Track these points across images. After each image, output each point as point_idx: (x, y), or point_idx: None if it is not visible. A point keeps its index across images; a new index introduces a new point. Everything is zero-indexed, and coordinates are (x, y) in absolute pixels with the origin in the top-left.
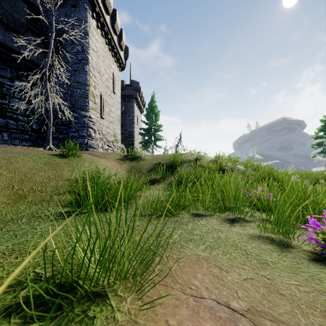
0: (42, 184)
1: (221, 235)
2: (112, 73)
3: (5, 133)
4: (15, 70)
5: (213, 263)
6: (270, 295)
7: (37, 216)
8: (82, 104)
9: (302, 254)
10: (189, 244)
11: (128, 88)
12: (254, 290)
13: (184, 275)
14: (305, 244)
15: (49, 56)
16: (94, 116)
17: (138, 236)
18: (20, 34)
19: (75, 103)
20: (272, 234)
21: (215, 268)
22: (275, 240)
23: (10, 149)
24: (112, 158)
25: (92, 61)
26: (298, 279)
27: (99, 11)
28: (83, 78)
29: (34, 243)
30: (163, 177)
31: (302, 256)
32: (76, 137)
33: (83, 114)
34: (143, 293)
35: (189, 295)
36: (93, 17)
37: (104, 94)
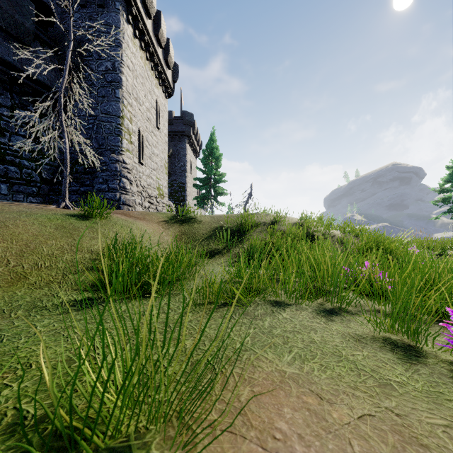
0: (52, 258)
1: (315, 336)
2: (156, 100)
3: (4, 185)
4: (18, 95)
5: (306, 387)
6: (405, 447)
7: (41, 306)
8: (112, 143)
9: (442, 368)
10: (267, 353)
11: (177, 122)
12: (379, 437)
13: (262, 411)
14: (443, 351)
15: (65, 75)
16: (130, 161)
17: (190, 338)
18: (25, 45)
19: (102, 142)
20: (391, 333)
21: (310, 395)
22: (397, 344)
23: (8, 207)
24: (155, 220)
25: (128, 84)
26: (445, 415)
27: (137, 13)
28: (115, 107)
29: (28, 352)
30: (227, 246)
31: (442, 372)
32: (104, 190)
33: (114, 158)
34: (194, 449)
35: (272, 451)
36: (129, 22)
37: (143, 131)
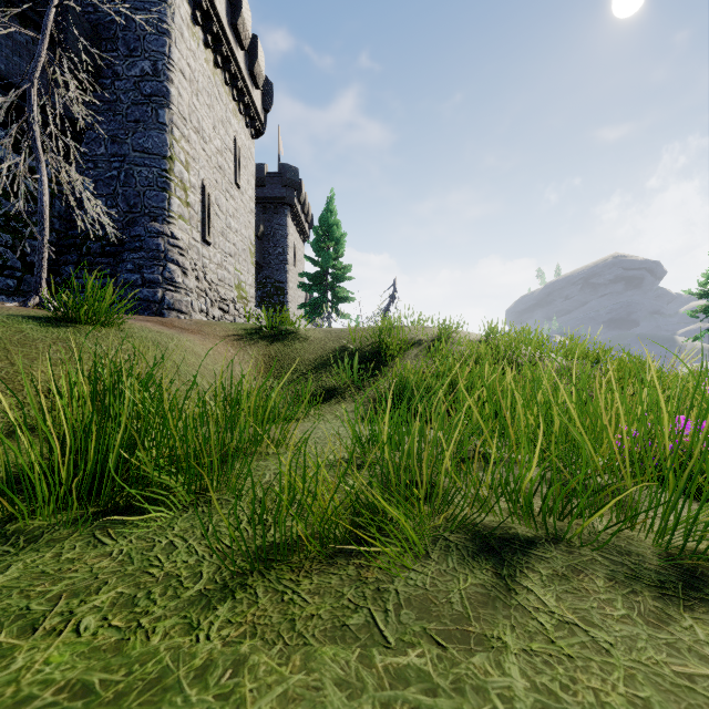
0: None
1: None
2: (234, 138)
3: None
4: None
5: None
6: None
7: None
8: (153, 204)
9: None
10: None
11: (273, 182)
12: None
13: None
14: None
15: (41, 50)
16: (187, 236)
17: None
18: None
19: (135, 201)
20: None
21: None
22: None
23: None
24: (221, 334)
25: (181, 102)
26: None
27: None
28: (157, 140)
29: None
30: (354, 382)
31: None
32: (134, 283)
33: (154, 228)
34: None
35: None
36: None
37: (211, 187)
